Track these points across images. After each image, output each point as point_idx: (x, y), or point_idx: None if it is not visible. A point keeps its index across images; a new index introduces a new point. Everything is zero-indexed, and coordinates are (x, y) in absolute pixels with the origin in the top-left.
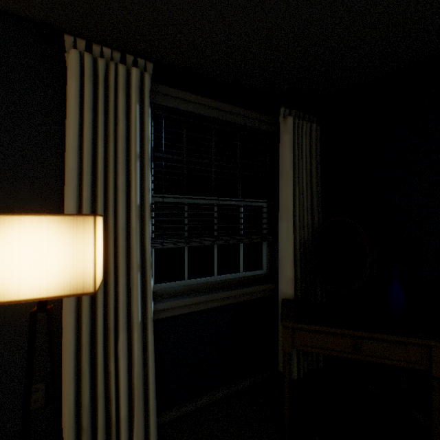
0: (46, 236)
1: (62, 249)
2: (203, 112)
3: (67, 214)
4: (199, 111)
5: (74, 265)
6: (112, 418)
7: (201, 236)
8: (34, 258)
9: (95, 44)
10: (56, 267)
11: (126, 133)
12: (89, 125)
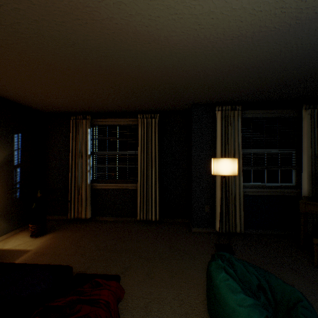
0: (228, 162)
1: (230, 165)
2: (260, 116)
3: (231, 158)
4: (258, 116)
5: (233, 169)
6: (230, 218)
7: (258, 166)
8: (225, 167)
9: (223, 106)
10: (229, 169)
11: (233, 132)
12: (223, 132)
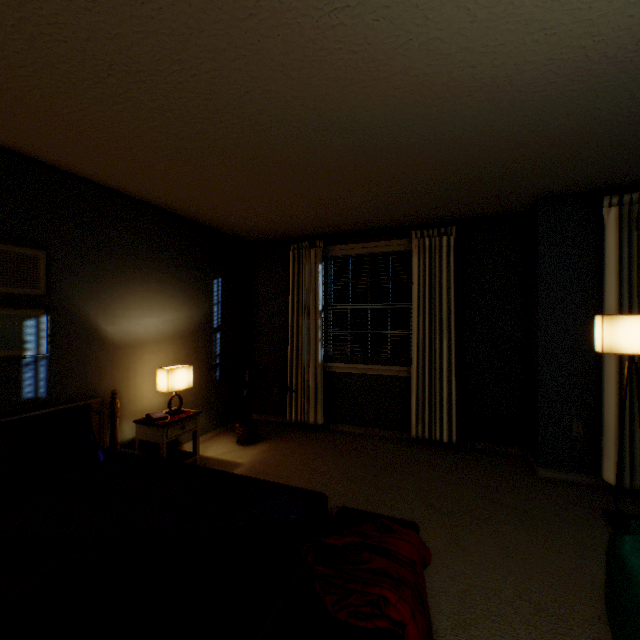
0: None
1: None
2: None
3: None
4: None
5: None
6: None
7: None
8: (636, 335)
9: (625, 194)
10: None
11: None
12: (625, 254)
